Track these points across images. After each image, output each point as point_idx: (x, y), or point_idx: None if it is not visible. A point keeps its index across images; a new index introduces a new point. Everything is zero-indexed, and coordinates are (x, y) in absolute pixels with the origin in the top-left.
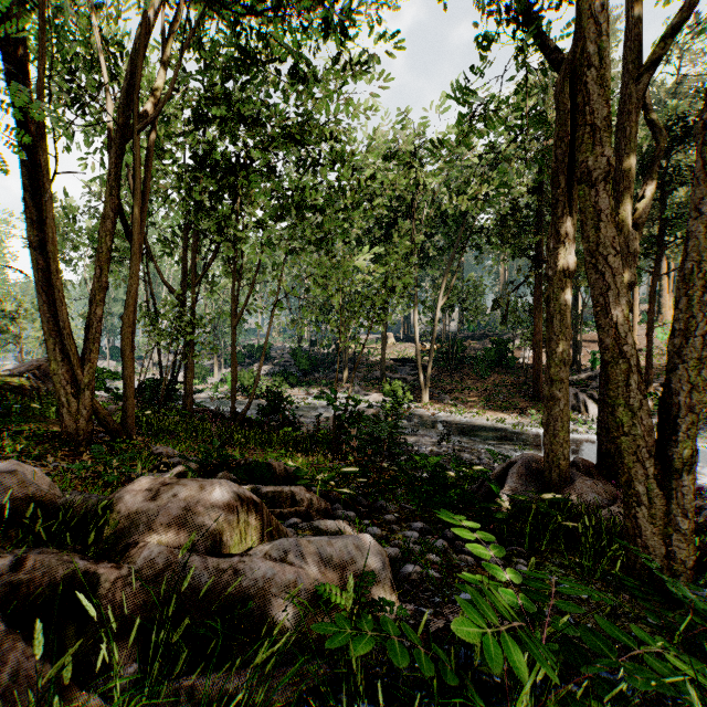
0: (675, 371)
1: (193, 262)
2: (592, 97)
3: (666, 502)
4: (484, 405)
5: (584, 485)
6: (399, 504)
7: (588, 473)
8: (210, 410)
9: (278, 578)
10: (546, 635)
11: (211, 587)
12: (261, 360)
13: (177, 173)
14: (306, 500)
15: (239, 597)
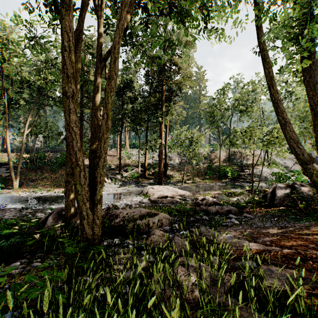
0: (97, 170)
1: None
2: (66, 63)
3: (93, 215)
4: (54, 186)
5: None
6: None
7: None
8: None
9: None
10: None
11: None
12: None
13: None
14: None
15: None
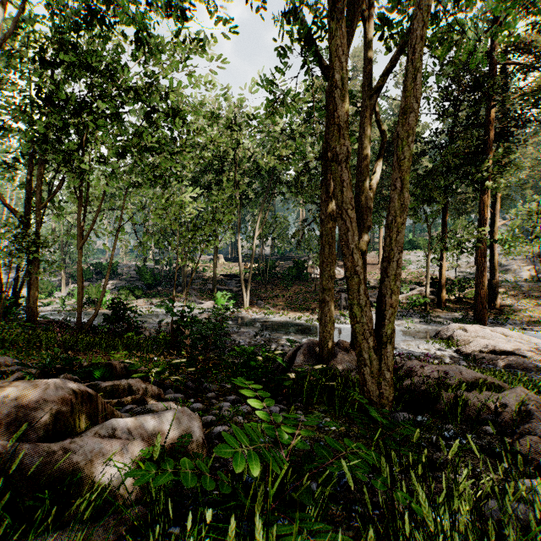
0: (384, 282)
1: (38, 188)
2: (339, 107)
3: (379, 362)
4: (288, 308)
5: (342, 357)
6: (220, 384)
7: (345, 349)
8: (56, 321)
9: (106, 450)
10: (289, 451)
11: (42, 467)
12: (107, 276)
13: (19, 106)
14: (142, 389)
15: (68, 471)
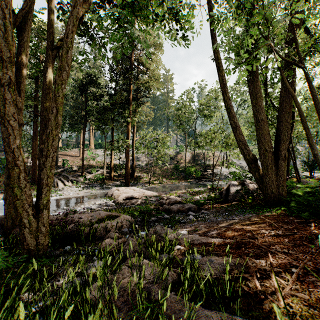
0: (42, 171)
1: None
2: None
3: (37, 223)
4: None
5: None
6: None
7: None
8: None
9: None
10: None
11: None
12: None
13: None
14: None
15: None
